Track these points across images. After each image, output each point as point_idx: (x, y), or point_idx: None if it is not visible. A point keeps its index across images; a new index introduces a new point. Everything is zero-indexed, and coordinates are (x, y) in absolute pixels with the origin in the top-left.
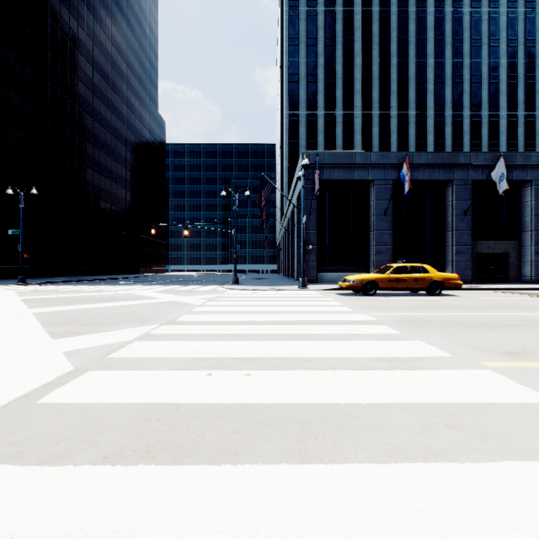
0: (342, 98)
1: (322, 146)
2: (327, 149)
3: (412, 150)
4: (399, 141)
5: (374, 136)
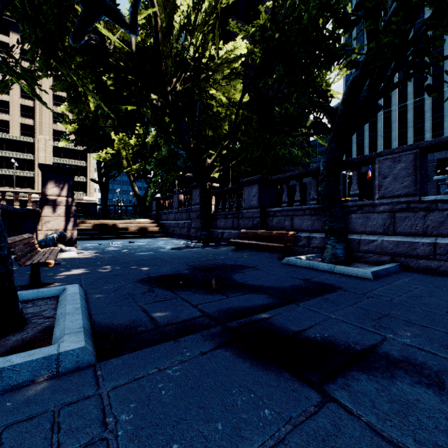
0: (382, 103)
1: (367, 139)
2: (370, 140)
3: (447, 119)
4: (432, 116)
5: (408, 119)
